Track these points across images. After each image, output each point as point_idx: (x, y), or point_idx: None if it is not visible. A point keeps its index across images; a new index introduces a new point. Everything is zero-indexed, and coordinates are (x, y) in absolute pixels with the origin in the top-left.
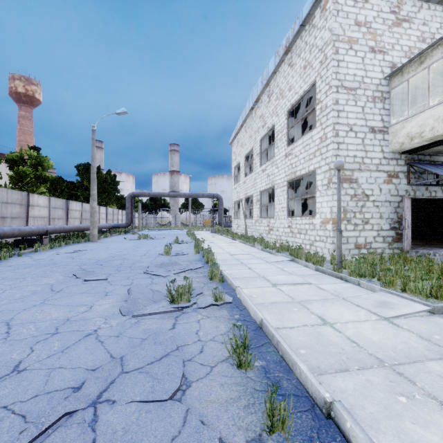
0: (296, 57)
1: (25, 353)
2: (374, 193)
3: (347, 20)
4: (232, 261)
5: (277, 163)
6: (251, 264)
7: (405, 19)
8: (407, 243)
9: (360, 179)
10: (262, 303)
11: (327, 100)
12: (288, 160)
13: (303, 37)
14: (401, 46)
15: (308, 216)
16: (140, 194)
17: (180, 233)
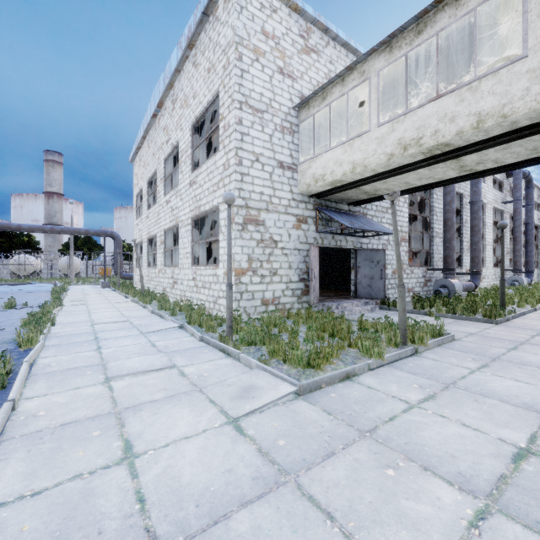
0: (201, 55)
1: None
2: (283, 239)
3: (253, 24)
4: (82, 336)
5: (182, 193)
6: (111, 339)
7: (314, 50)
8: (314, 296)
9: (268, 222)
10: (38, 431)
11: (229, 116)
12: (193, 190)
13: (207, 31)
14: (310, 78)
15: (212, 265)
16: None
17: (43, 289)
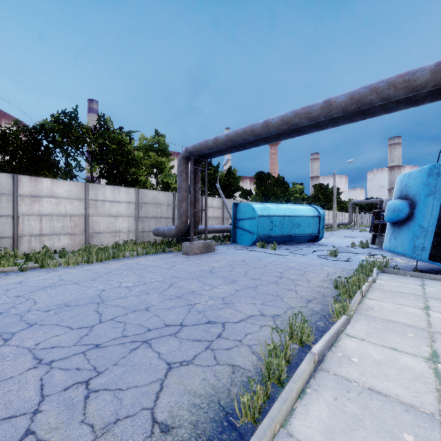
0: None
1: (350, 241)
2: None
3: None
4: None
5: None
6: None
7: None
8: None
9: None
10: None
11: None
12: None
13: None
14: None
15: None
16: (358, 202)
17: None
